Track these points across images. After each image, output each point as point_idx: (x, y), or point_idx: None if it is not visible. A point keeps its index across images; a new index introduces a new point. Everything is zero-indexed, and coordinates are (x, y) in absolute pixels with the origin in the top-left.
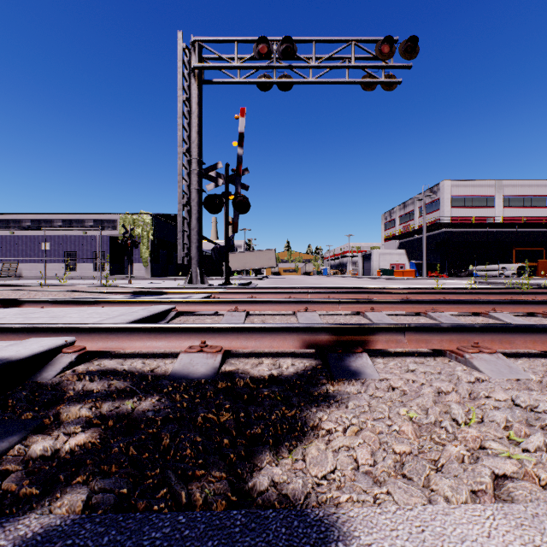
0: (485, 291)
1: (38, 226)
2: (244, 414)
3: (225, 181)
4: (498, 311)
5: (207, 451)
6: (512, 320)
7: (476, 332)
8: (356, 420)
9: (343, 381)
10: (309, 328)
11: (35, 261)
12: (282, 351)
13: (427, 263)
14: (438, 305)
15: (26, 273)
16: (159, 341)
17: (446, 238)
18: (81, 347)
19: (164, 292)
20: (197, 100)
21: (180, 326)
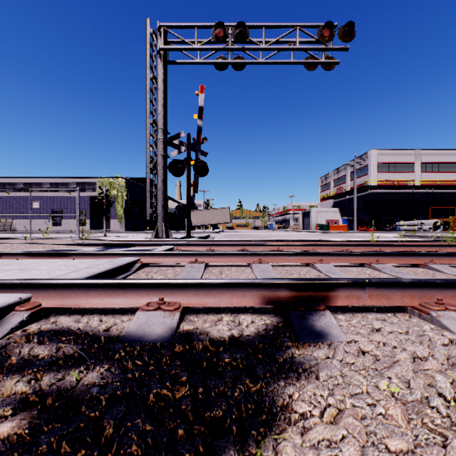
0: (413, 243)
1: (30, 188)
2: (202, 391)
3: (187, 148)
4: (436, 263)
5: (156, 451)
6: (451, 272)
7: (437, 287)
8: (333, 400)
9: (309, 344)
10: (269, 284)
11: (27, 217)
12: (241, 306)
13: (357, 219)
14: (380, 257)
15: (20, 228)
16: (116, 297)
17: (373, 198)
18: (35, 304)
19: (132, 245)
20: (163, 78)
21: (138, 282)
